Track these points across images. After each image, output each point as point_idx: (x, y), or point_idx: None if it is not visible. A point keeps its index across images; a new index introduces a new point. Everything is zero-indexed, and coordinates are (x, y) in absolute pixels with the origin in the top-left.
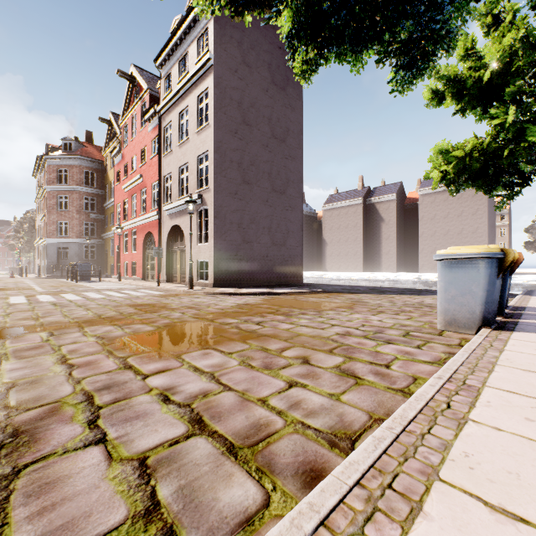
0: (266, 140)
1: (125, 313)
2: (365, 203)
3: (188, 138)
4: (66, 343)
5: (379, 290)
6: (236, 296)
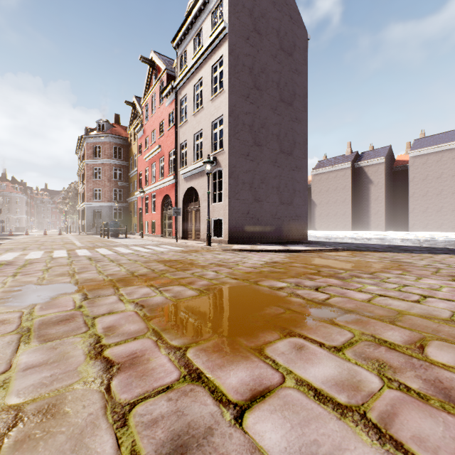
0: (275, 103)
1: (156, 270)
2: (353, 167)
3: (202, 106)
4: (101, 313)
5: (399, 248)
6: (256, 253)
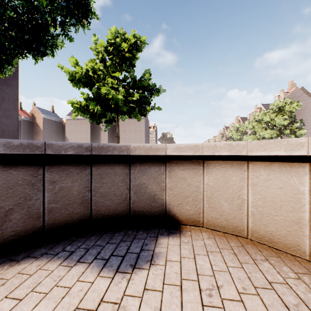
0: None
1: None
2: None
3: None
4: None
5: None
6: None
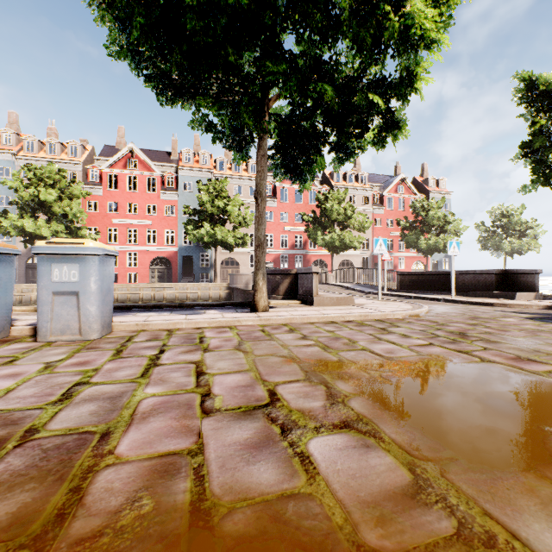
0: None
1: None
2: None
3: None
4: None
5: None
6: None
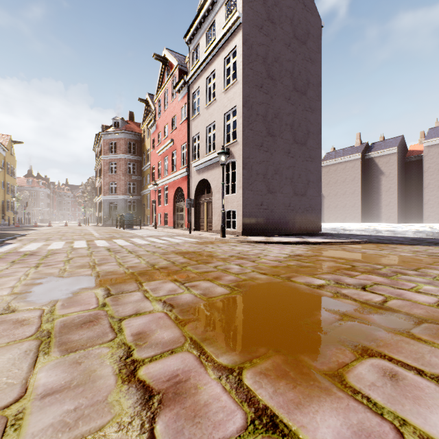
0: (288, 93)
1: (177, 263)
2: (363, 158)
3: (215, 99)
4: (127, 314)
5: (426, 241)
6: (273, 245)
